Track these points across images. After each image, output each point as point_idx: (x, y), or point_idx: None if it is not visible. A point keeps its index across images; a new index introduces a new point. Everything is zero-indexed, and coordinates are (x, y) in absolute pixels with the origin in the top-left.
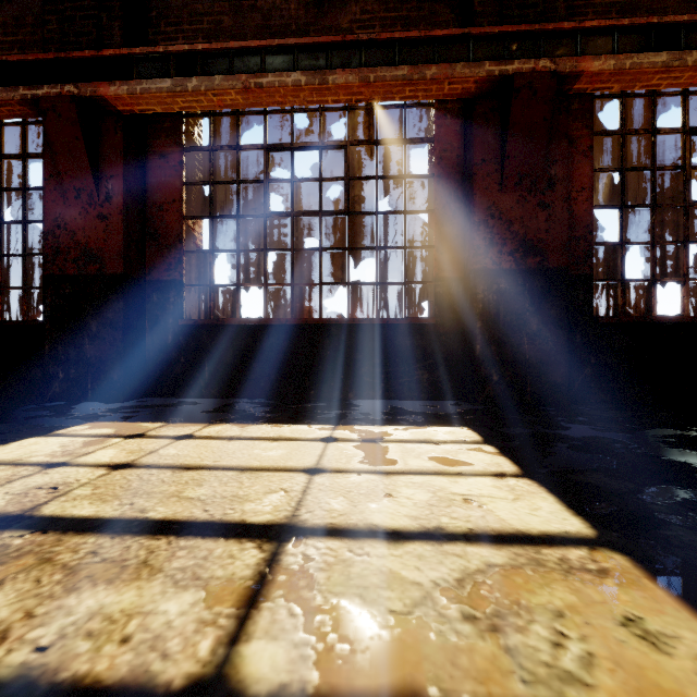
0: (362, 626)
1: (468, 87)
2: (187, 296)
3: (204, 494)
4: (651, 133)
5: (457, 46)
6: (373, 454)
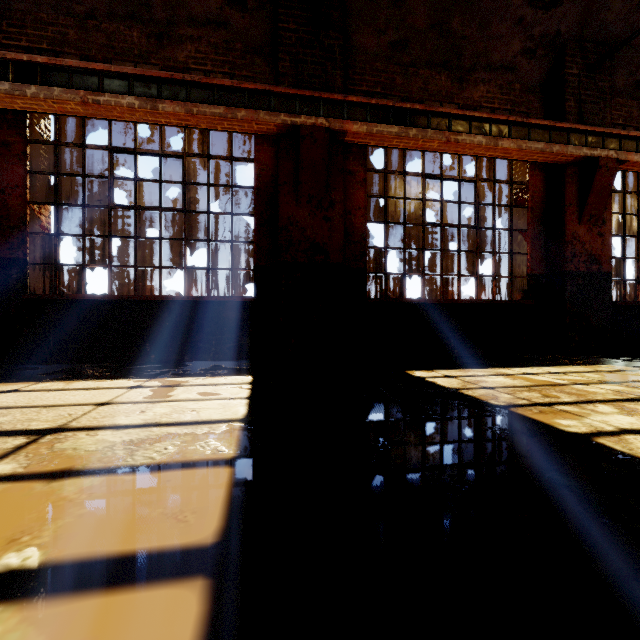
0: (64, 456)
1: (272, 128)
2: (32, 273)
3: (4, 420)
4: (403, 174)
5: (262, 97)
6: (159, 393)
